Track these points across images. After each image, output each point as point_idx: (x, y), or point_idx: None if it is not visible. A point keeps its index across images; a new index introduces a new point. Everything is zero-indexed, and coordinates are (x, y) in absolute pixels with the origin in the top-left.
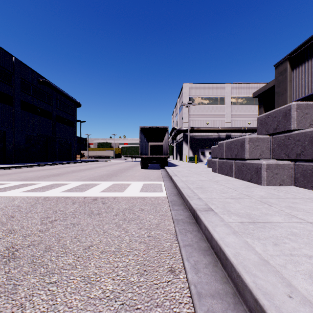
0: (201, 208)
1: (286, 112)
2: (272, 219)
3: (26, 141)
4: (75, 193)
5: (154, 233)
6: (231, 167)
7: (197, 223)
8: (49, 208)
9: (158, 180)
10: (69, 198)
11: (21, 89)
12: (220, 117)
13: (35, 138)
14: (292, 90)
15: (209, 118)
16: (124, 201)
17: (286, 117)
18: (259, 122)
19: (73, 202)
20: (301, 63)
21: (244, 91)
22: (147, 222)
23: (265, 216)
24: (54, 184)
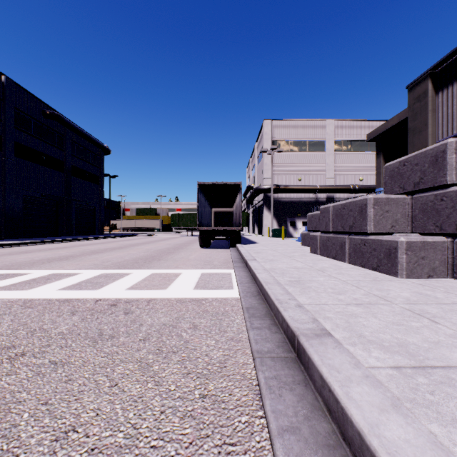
0: (306, 330)
1: (437, 156)
2: (456, 357)
3: (23, 204)
4: (82, 293)
5: (214, 386)
6: (342, 246)
7: (300, 362)
8: (23, 324)
9: (226, 266)
10: (69, 302)
11: (15, 125)
12: (318, 170)
13: (38, 200)
14: (437, 124)
15: (302, 171)
16: (165, 307)
17: (437, 164)
18: (389, 174)
19: (72, 311)
20: (452, 81)
21: (353, 131)
22: (203, 358)
23: (437, 349)
24: (53, 275)
